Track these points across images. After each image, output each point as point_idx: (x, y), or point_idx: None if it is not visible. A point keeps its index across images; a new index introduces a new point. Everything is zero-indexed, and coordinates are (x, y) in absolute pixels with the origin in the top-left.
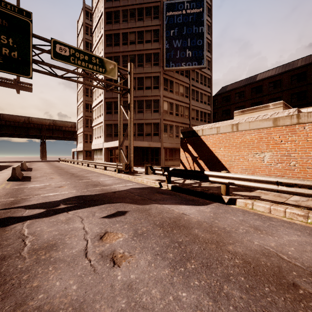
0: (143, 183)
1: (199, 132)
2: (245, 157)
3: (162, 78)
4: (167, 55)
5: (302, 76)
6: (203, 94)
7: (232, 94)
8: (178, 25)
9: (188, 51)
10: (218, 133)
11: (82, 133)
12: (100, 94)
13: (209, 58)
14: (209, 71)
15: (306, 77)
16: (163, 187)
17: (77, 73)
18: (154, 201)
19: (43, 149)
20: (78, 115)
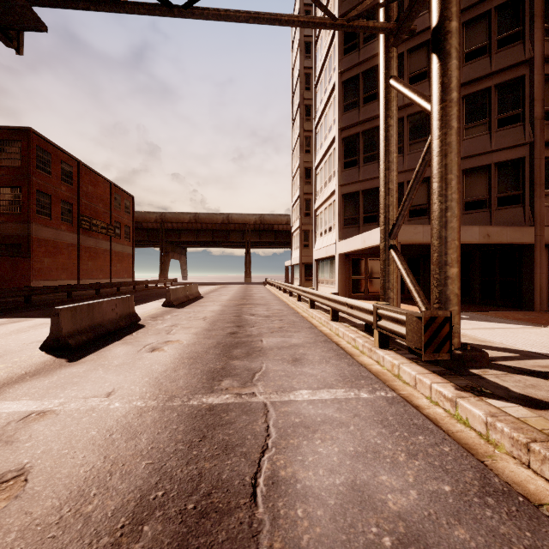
0: None
1: None
2: None
3: None
4: None
5: None
6: None
7: None
8: None
9: None
10: None
11: (298, 229)
12: (329, 128)
13: None
14: None
15: None
16: None
17: None
18: None
19: (246, 264)
20: (293, 196)
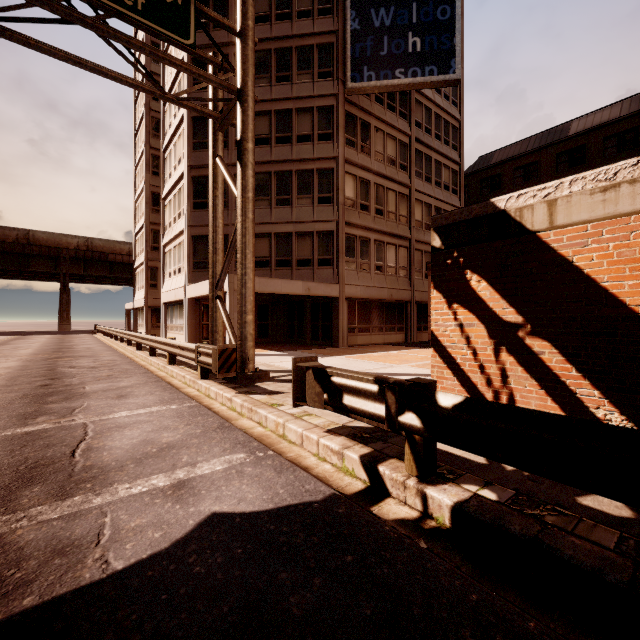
0: (282, 444)
1: (529, 217)
2: None
3: (342, 111)
4: (355, 50)
5: None
6: (441, 165)
7: (506, 172)
8: None
9: (413, 38)
10: None
11: (143, 265)
12: (179, 159)
13: None
14: (457, 110)
15: None
16: (389, 494)
17: None
18: None
19: (61, 305)
20: (136, 222)
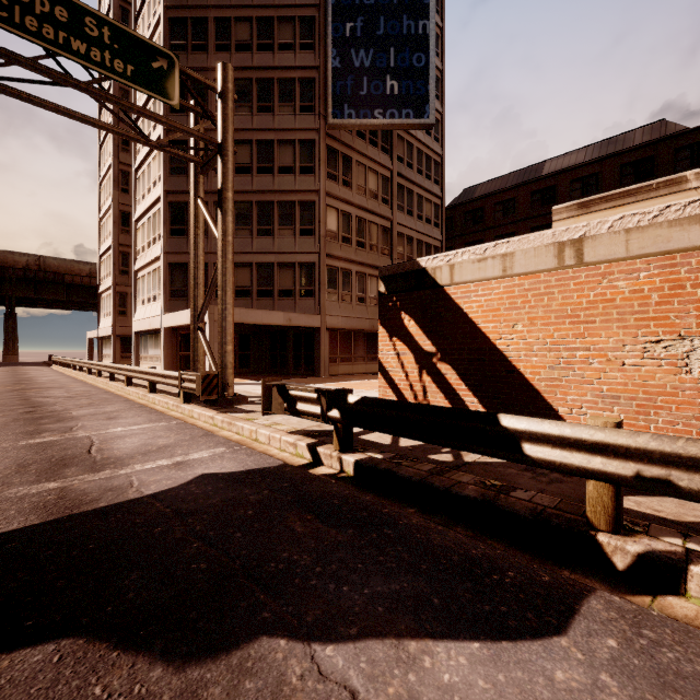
0: (254, 444)
1: (439, 275)
2: (610, 353)
3: (323, 146)
4: (336, 87)
5: (646, 168)
6: (423, 198)
7: (487, 206)
8: (365, 11)
9: (391, 81)
10: (508, 274)
11: (110, 289)
12: (154, 182)
13: (437, 113)
14: (438, 146)
15: (654, 169)
16: (323, 464)
17: (23, 60)
18: (275, 598)
19: (7, 333)
20: (101, 242)
